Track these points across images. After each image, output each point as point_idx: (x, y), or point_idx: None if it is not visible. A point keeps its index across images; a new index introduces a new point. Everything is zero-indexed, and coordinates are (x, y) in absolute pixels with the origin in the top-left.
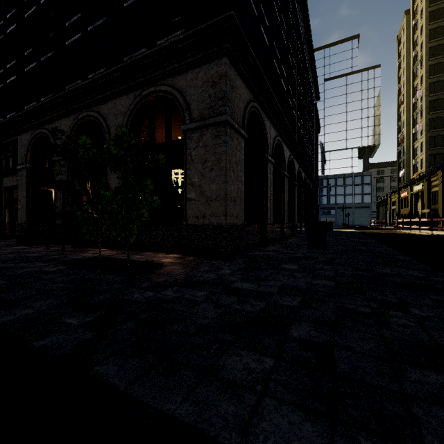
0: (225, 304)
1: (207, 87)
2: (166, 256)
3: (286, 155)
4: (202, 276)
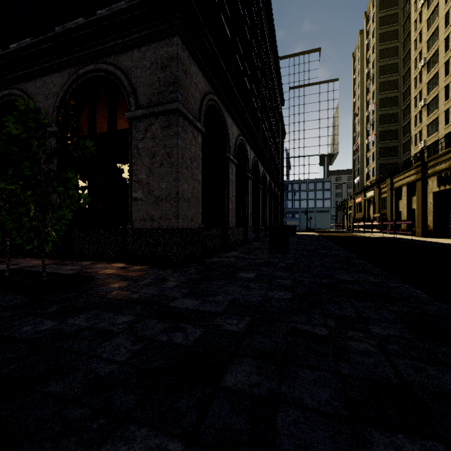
0: (149, 336)
1: (156, 69)
2: (107, 266)
3: (250, 157)
4: (138, 292)
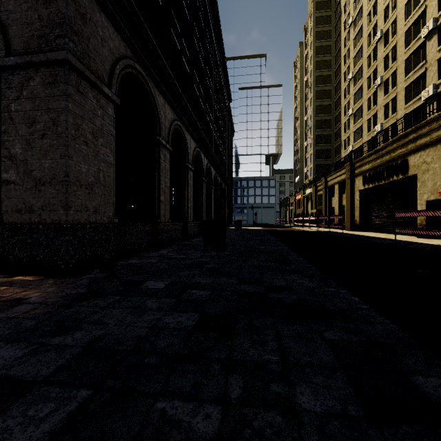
0: None
1: (36, 2)
2: None
3: (191, 146)
4: None
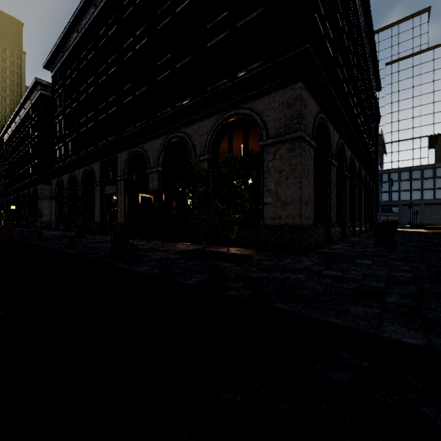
0: (326, 283)
1: (283, 108)
2: (247, 250)
3: (347, 156)
4: (291, 265)
